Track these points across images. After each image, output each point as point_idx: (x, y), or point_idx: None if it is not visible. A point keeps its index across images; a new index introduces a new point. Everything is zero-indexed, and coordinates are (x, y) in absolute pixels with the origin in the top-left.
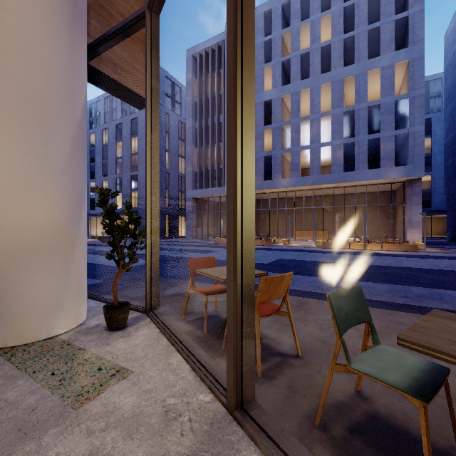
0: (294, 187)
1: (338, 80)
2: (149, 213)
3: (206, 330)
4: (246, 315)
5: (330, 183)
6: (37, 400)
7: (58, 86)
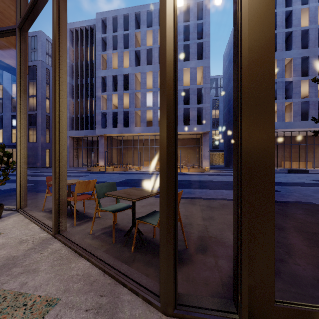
0: (143, 133)
1: None
2: (19, 150)
3: None
4: (61, 195)
5: None
6: None
7: None
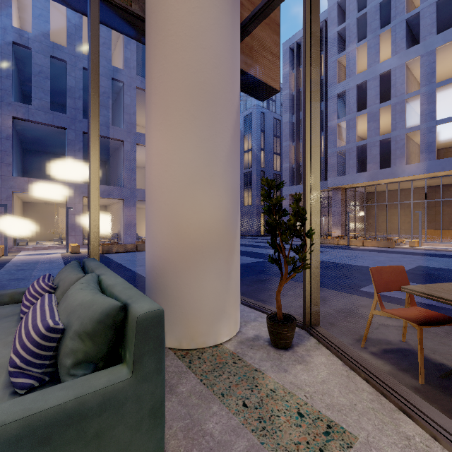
0: (426, 174)
1: None
2: (309, 208)
3: (423, 378)
4: None
5: None
6: (247, 449)
7: (222, 71)
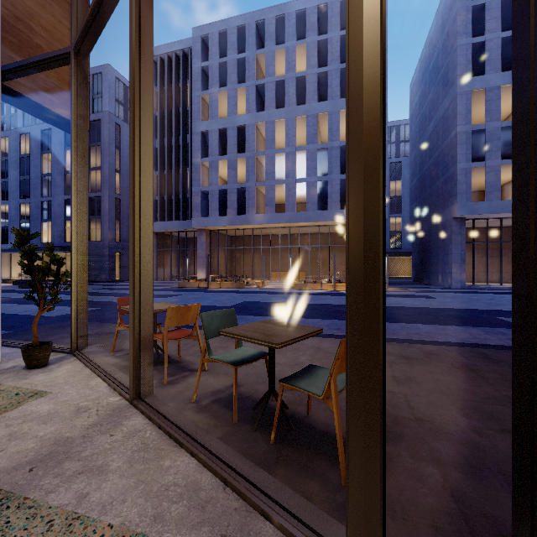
0: (269, 224)
1: (313, 115)
2: (76, 254)
3: None
4: (144, 332)
5: (305, 221)
6: None
7: None
